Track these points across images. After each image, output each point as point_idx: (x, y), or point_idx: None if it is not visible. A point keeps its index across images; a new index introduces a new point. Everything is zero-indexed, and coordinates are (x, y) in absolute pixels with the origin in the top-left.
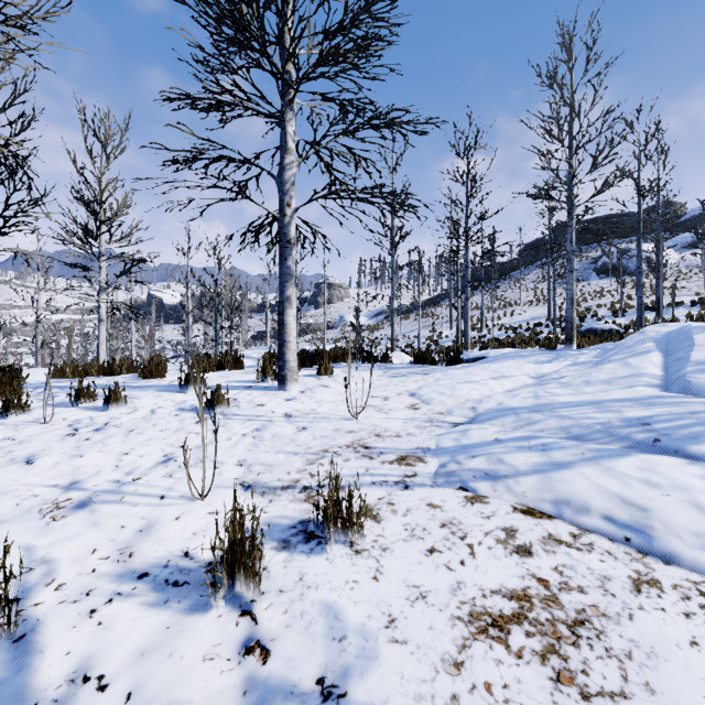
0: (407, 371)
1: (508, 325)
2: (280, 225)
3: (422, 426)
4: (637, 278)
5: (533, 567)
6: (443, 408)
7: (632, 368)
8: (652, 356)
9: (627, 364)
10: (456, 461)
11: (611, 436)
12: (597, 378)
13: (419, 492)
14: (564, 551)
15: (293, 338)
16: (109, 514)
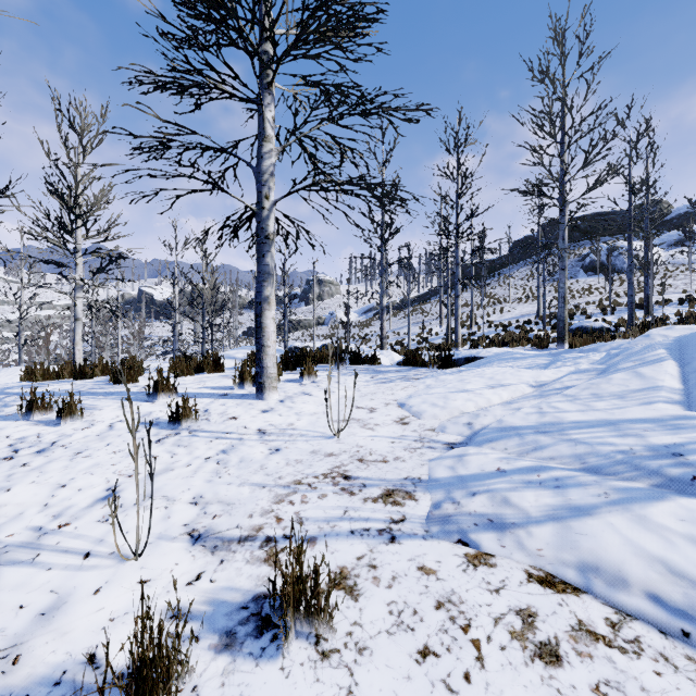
0: (395, 376)
1: (497, 322)
2: (257, 219)
3: (412, 448)
4: (628, 276)
5: (566, 687)
6: (435, 422)
7: (646, 379)
8: (667, 365)
9: (639, 374)
10: (453, 499)
11: (637, 470)
12: (607, 390)
13: (408, 548)
14: (603, 654)
15: (272, 342)
16: (11, 585)
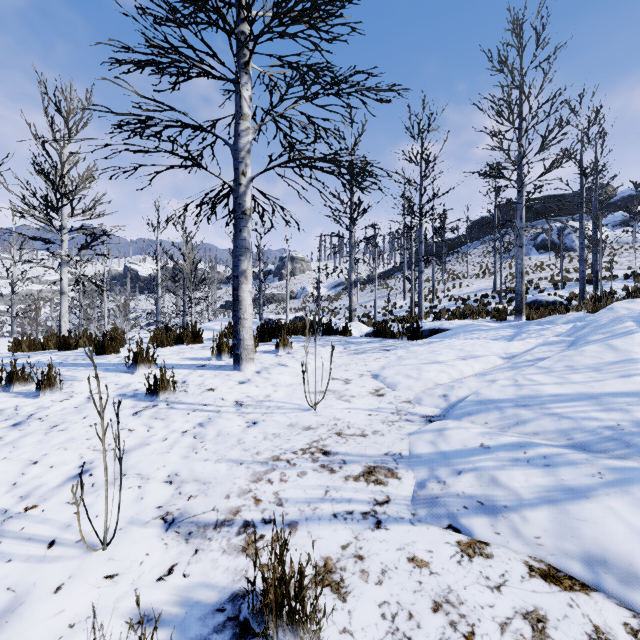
0: (367, 347)
1: (457, 296)
2: (234, 195)
3: (389, 421)
4: (580, 253)
5: None
6: (410, 394)
7: (620, 352)
8: (639, 338)
9: (611, 346)
10: (437, 477)
11: (629, 447)
12: (582, 363)
13: (395, 534)
14: None
15: (249, 315)
16: None
